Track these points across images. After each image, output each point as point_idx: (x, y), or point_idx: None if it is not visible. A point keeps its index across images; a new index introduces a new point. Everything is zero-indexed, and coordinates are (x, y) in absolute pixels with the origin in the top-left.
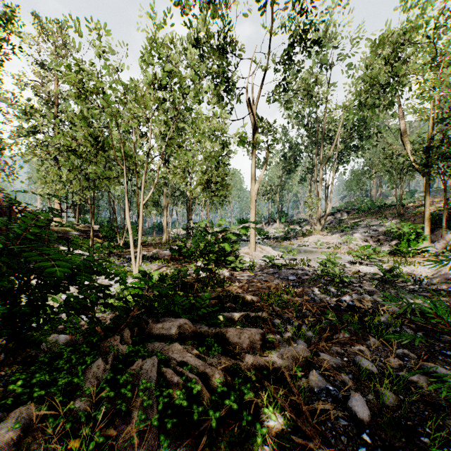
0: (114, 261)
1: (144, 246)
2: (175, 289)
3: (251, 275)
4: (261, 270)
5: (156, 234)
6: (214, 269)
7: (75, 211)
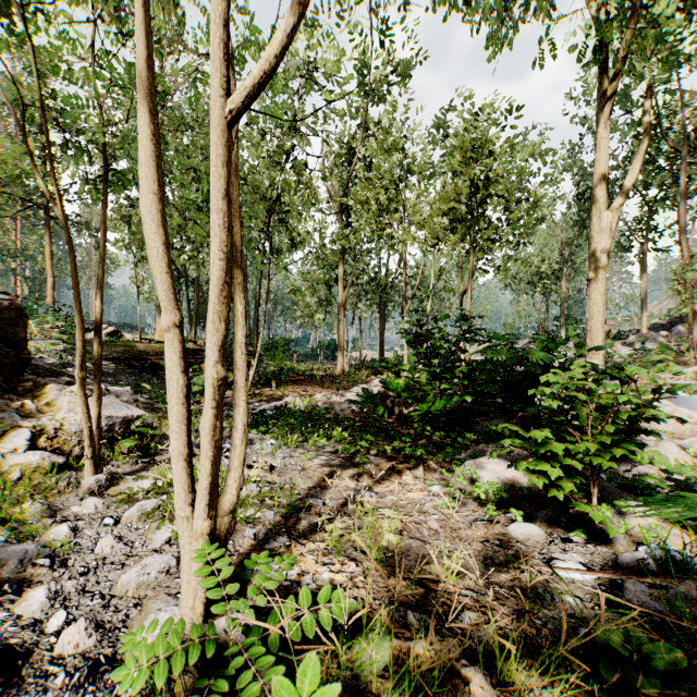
0: None
1: (299, 381)
2: None
3: None
4: None
5: (323, 359)
6: (614, 527)
7: (190, 317)
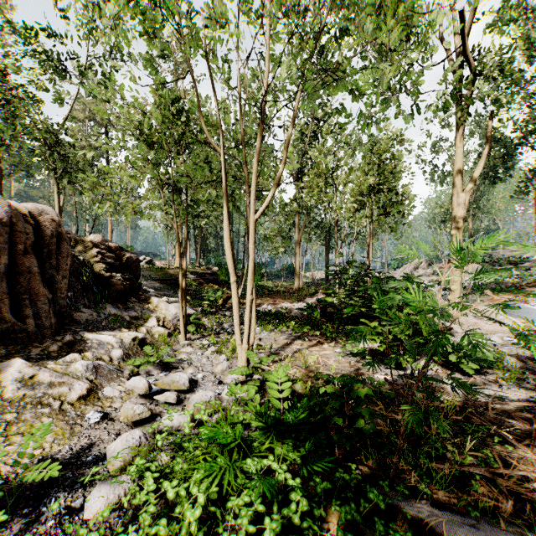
0: (223, 321)
1: (269, 295)
2: (327, 429)
3: (515, 394)
4: (530, 376)
5: (285, 278)
6: (405, 362)
7: (196, 251)
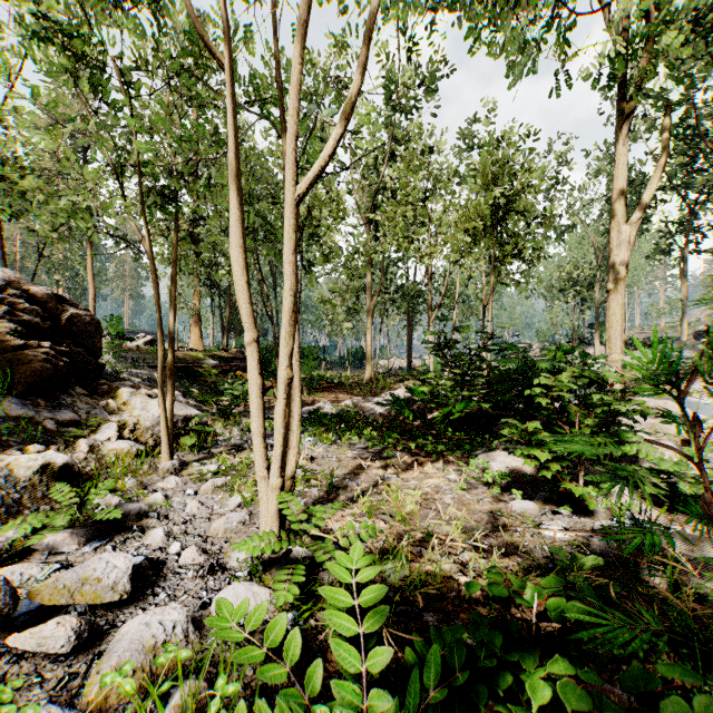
0: None
1: (328, 388)
2: None
3: None
4: None
5: (351, 367)
6: (594, 501)
7: (222, 327)
